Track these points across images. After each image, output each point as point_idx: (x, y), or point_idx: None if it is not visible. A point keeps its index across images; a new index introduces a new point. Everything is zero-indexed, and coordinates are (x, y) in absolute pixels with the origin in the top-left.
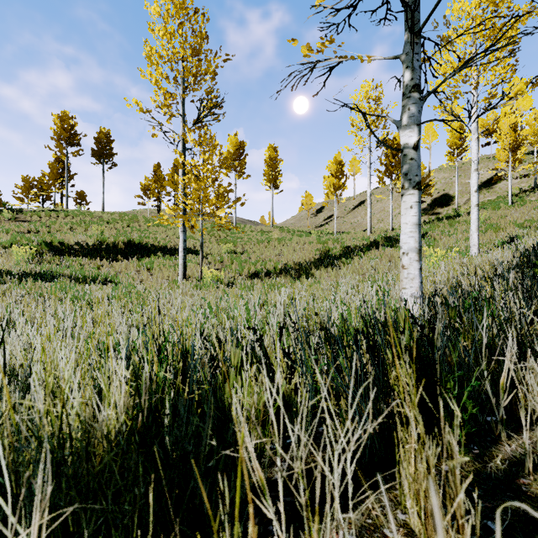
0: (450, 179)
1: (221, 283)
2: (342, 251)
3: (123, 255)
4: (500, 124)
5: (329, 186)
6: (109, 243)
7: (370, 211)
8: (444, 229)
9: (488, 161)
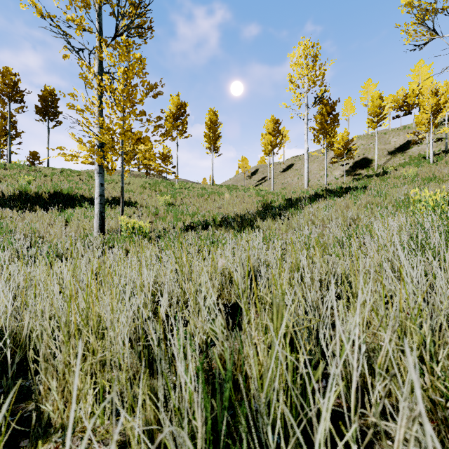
0: (368, 145)
1: (145, 238)
2: (286, 203)
3: (42, 205)
4: (423, 89)
5: (267, 143)
6: (32, 193)
7: (307, 166)
8: (380, 184)
9: (399, 131)
